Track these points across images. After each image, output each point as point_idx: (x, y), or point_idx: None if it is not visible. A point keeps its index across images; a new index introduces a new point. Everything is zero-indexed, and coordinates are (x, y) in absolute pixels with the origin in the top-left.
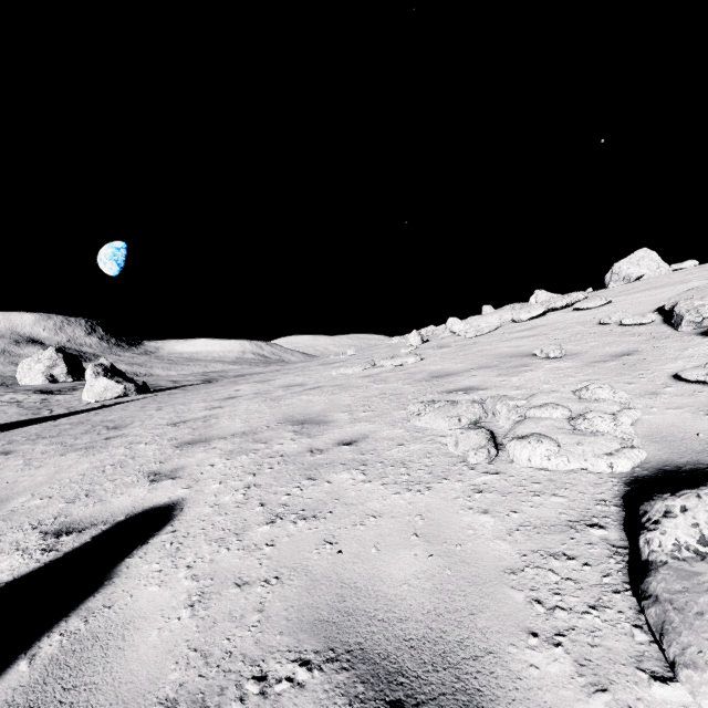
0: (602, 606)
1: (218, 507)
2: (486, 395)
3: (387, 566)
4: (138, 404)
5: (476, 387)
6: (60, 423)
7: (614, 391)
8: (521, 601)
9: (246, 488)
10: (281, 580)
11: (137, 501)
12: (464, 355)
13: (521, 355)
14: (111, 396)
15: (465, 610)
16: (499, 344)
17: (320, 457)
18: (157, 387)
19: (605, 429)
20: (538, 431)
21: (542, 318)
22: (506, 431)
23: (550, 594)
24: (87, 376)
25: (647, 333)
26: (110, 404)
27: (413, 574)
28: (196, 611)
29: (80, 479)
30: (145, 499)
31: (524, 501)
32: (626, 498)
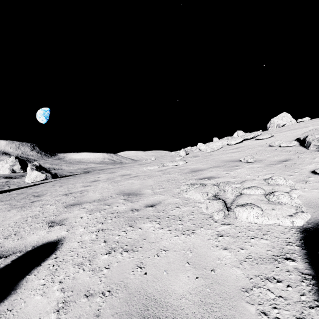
0: (305, 318)
1: (81, 242)
2: (219, 181)
3: (172, 285)
4: (51, 183)
5: (213, 177)
6: (12, 193)
7: (286, 180)
8: (254, 313)
9: (97, 231)
10: (111, 293)
11: (40, 238)
12: (206, 161)
13: (234, 161)
14: (39, 180)
15: (220, 318)
16: (222, 155)
17: (136, 214)
18: (62, 175)
19: (286, 201)
20: (250, 202)
21: (241, 143)
22: (231, 200)
23: (271, 308)
24: (28, 170)
25: (293, 150)
26: (38, 183)
27: (187, 291)
28: (60, 315)
29: (13, 225)
30: (44, 237)
31: (246, 242)
32: (303, 241)
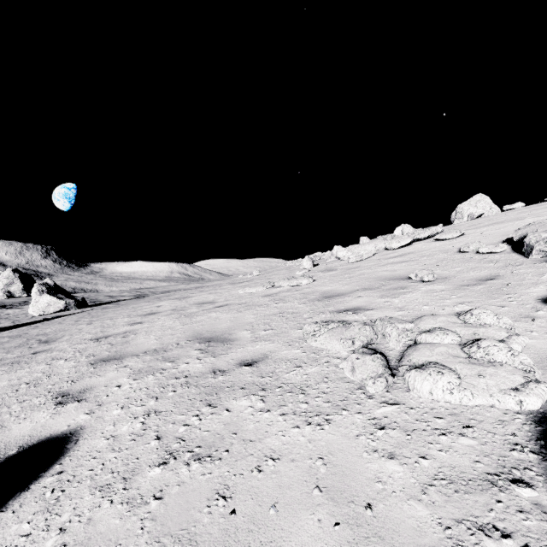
0: None
1: (113, 439)
2: (373, 315)
3: (287, 540)
4: (74, 318)
5: (363, 308)
6: (1, 336)
7: (498, 316)
8: None
9: (145, 415)
10: None
11: (36, 429)
12: (349, 278)
13: (398, 278)
14: (53, 310)
15: None
16: (377, 268)
17: (221, 379)
18: (96, 302)
19: (503, 359)
20: (434, 360)
21: (409, 246)
22: (397, 354)
23: None
24: (33, 294)
25: (502, 260)
26: (50, 317)
27: None
28: None
29: None
30: (44, 426)
31: (432, 443)
32: (544, 443)
